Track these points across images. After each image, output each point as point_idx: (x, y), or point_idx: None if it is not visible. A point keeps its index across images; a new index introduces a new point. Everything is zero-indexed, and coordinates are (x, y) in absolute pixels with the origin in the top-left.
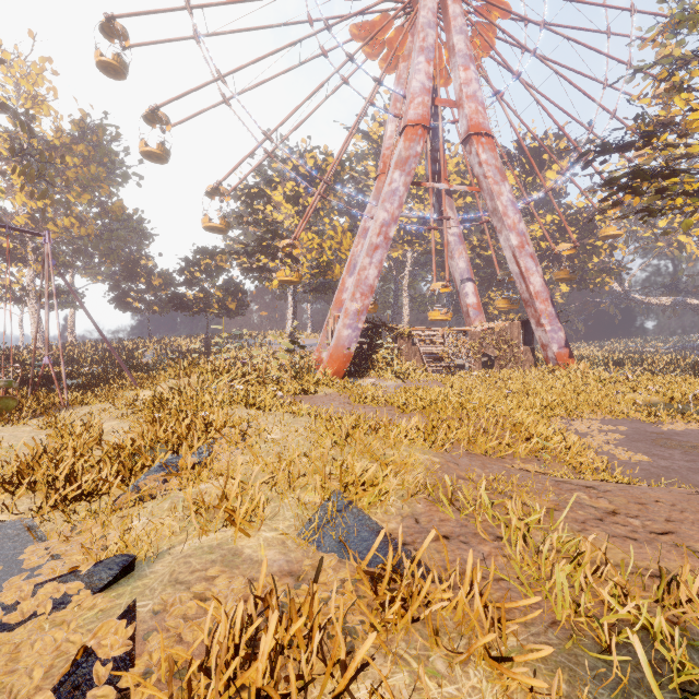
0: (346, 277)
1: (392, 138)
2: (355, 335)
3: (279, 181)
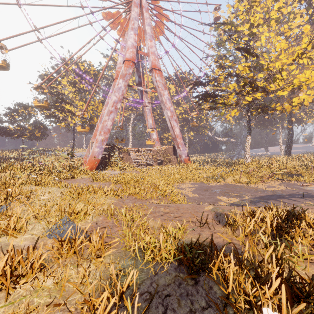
0: (99, 124)
1: (121, 63)
2: (101, 151)
3: (65, 74)
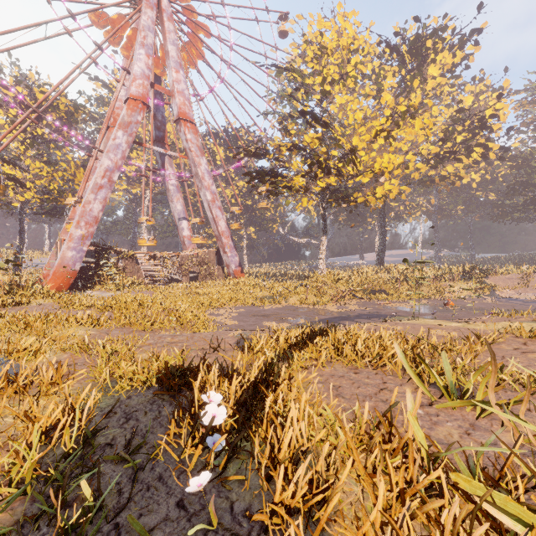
0: (77, 206)
1: (122, 101)
2: (80, 256)
3: None
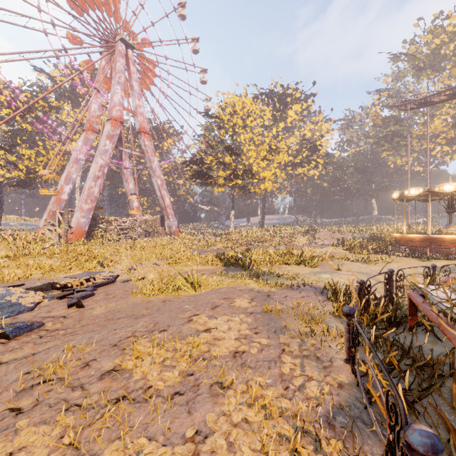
0: (64, 185)
1: (95, 112)
2: (88, 222)
3: None
